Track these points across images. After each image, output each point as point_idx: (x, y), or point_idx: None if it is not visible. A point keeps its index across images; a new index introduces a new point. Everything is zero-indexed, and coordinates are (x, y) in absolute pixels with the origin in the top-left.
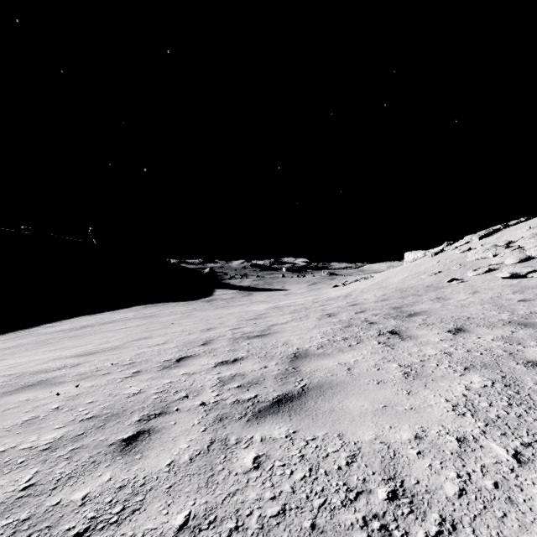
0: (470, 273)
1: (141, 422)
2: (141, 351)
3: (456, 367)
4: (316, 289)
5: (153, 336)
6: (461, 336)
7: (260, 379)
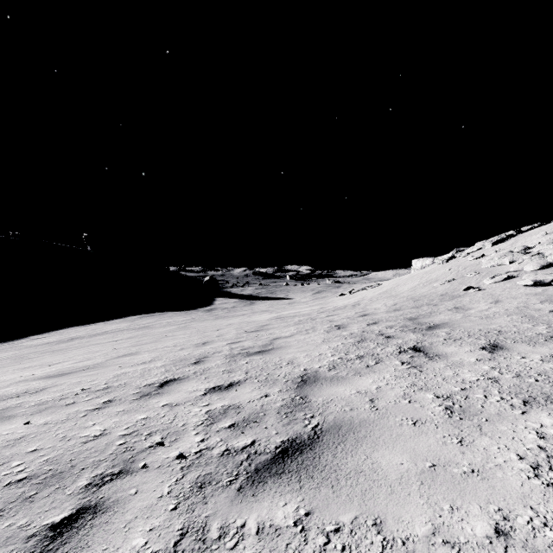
0: (487, 280)
1: (89, 489)
2: (122, 371)
3: (512, 401)
4: (321, 297)
5: (142, 351)
6: (501, 354)
7: (259, 414)
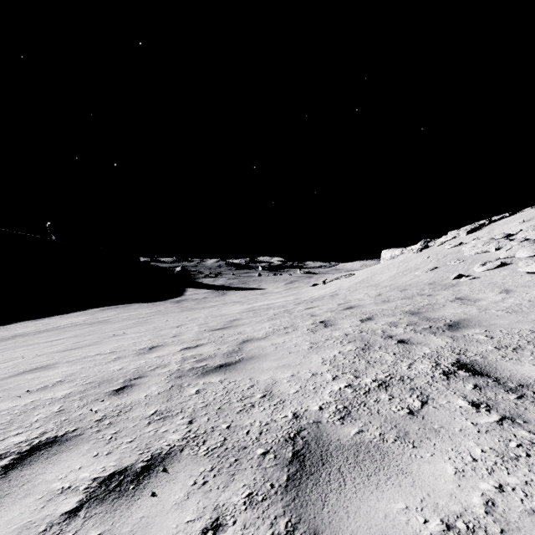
0: (477, 268)
1: None
2: None
3: None
4: (294, 287)
5: (62, 361)
6: None
7: None
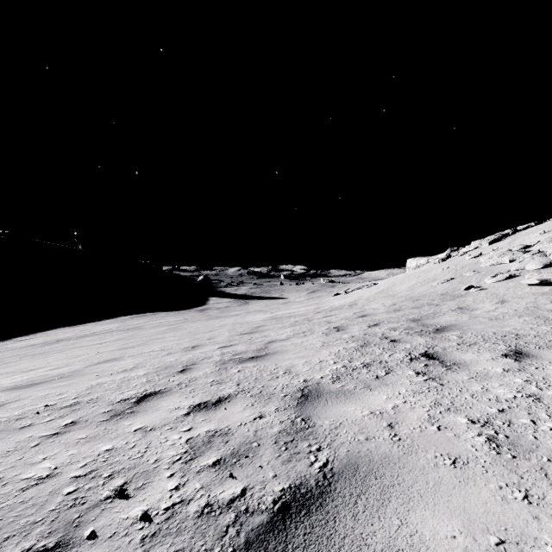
0: (488, 279)
1: None
2: (98, 381)
3: None
4: (316, 297)
5: (125, 356)
6: (530, 363)
7: (252, 445)
